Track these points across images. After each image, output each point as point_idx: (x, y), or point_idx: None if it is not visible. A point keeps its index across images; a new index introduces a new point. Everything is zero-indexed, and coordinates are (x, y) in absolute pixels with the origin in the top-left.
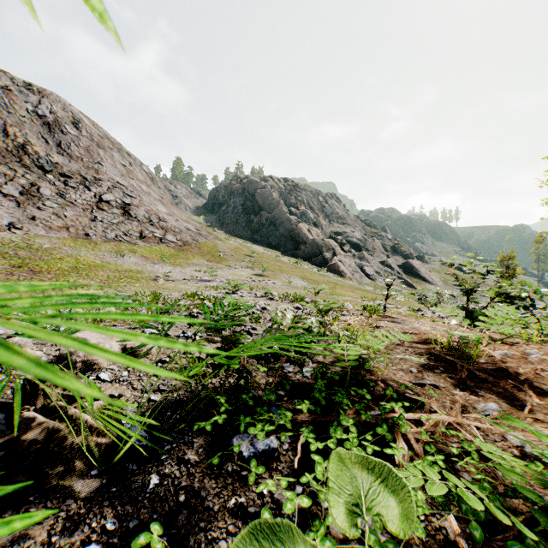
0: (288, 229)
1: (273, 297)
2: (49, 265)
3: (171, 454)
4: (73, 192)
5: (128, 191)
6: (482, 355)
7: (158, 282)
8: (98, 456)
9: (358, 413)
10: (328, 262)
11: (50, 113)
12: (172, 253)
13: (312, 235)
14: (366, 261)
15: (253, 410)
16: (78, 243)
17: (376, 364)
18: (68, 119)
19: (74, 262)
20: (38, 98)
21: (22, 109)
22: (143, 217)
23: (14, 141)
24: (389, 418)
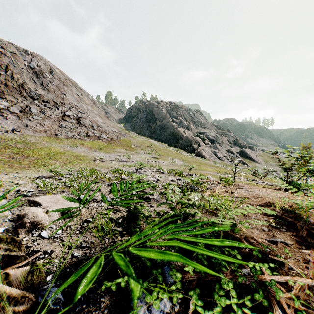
0: (171, 131)
1: (163, 172)
2: (33, 152)
3: None
4: (49, 110)
5: (80, 110)
6: (309, 215)
7: (96, 162)
8: None
9: (231, 270)
10: (195, 150)
11: (37, 66)
12: (105, 145)
13: (186, 134)
14: (218, 149)
15: (149, 268)
16: (51, 139)
17: (238, 224)
18: (47, 69)
19: (48, 150)
20: (31, 58)
21: (22, 64)
22: (88, 125)
23: (17, 82)
24: (260, 280)
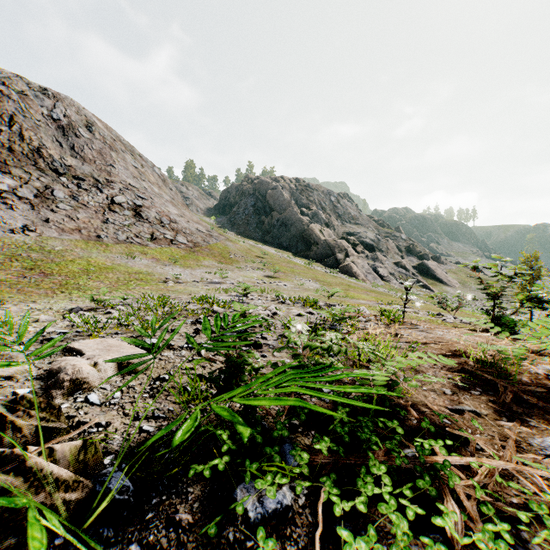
0: (299, 229)
1: (284, 301)
2: (60, 268)
3: (159, 510)
4: (85, 194)
5: (140, 193)
6: (522, 372)
7: (168, 285)
8: (66, 518)
9: (388, 451)
10: (340, 263)
11: (65, 117)
12: (183, 254)
13: (324, 235)
14: (380, 262)
15: (261, 447)
16: (89, 245)
17: (404, 384)
18: (81, 122)
19: (85, 264)
20: (53, 102)
21: (37, 113)
22: (154, 219)
23: (29, 145)
24: (429, 462)
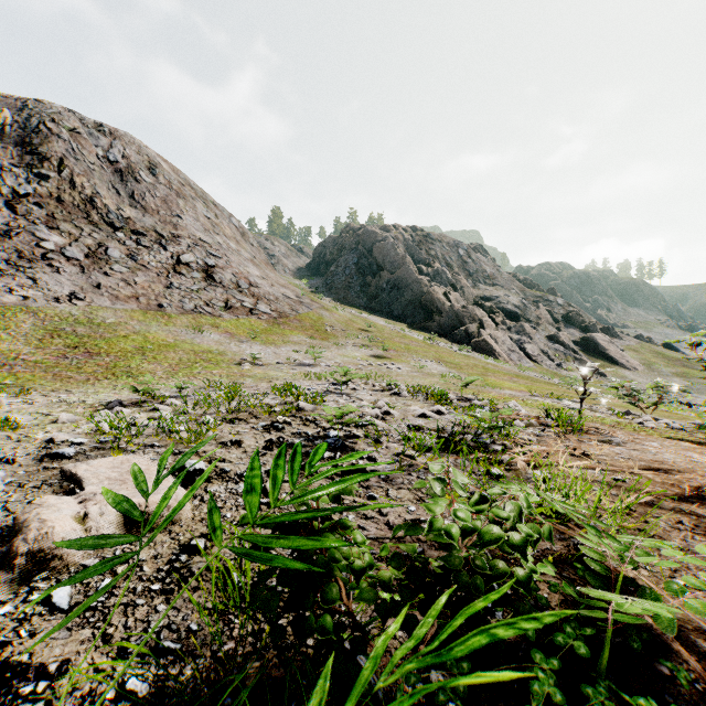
0: (416, 293)
1: (399, 391)
2: (110, 345)
3: None
4: (146, 252)
5: (213, 249)
6: None
7: (243, 368)
8: None
9: None
10: (473, 338)
11: (123, 158)
12: (264, 327)
13: (449, 301)
14: (528, 336)
15: None
16: (148, 316)
17: (644, 578)
18: (143, 164)
19: (140, 341)
20: (110, 140)
21: (91, 154)
22: (229, 282)
23: (80, 194)
24: None
